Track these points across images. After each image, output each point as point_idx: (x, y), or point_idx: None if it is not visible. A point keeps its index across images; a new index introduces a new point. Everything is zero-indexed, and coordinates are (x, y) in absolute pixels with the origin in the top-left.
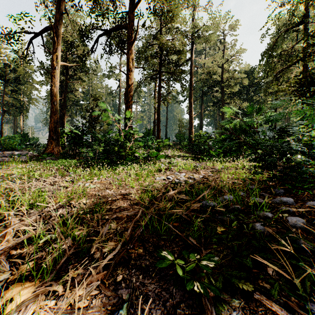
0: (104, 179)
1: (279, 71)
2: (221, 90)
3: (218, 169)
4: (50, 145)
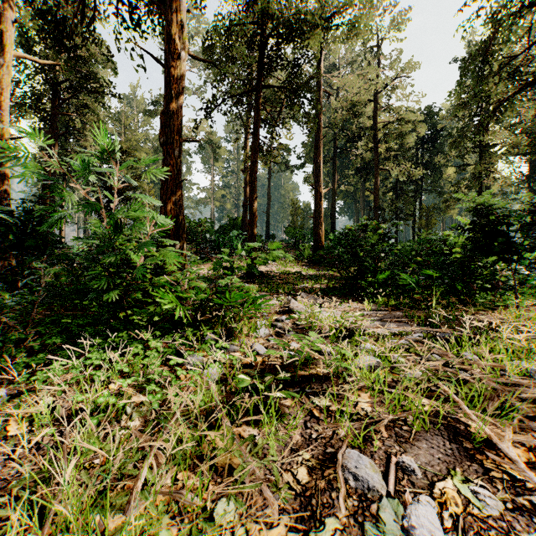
0: None
1: (503, 98)
2: (374, 145)
3: None
4: None
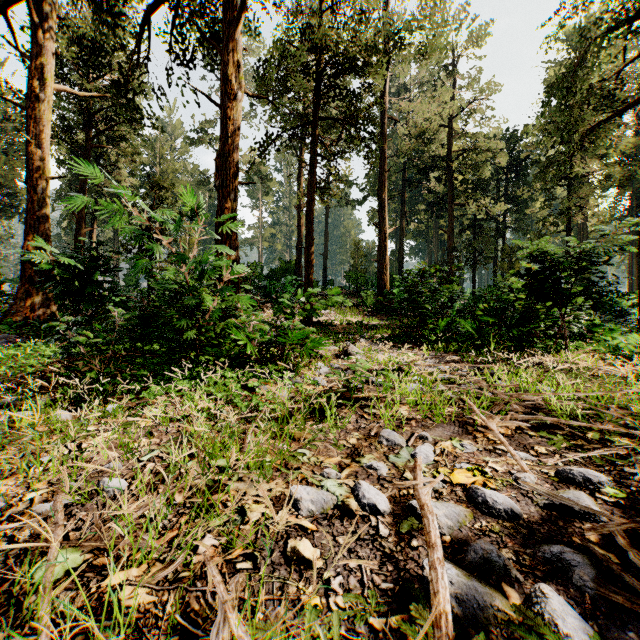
0: (23, 506)
1: (590, 127)
2: (447, 177)
3: (559, 414)
4: (26, 300)
